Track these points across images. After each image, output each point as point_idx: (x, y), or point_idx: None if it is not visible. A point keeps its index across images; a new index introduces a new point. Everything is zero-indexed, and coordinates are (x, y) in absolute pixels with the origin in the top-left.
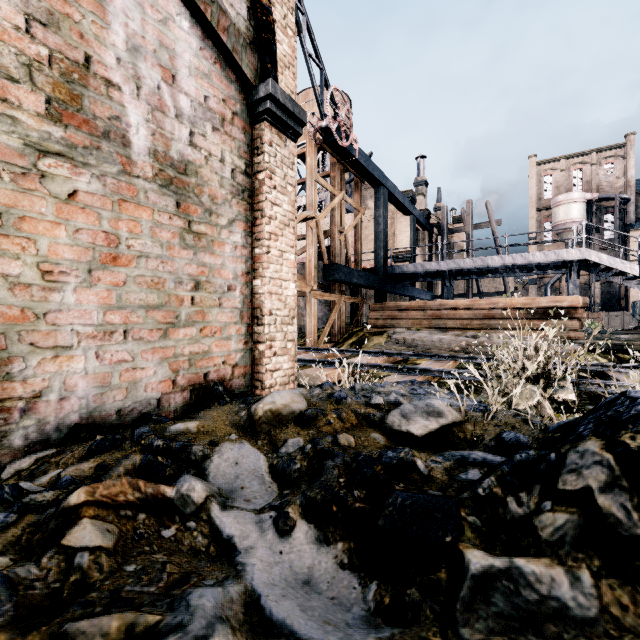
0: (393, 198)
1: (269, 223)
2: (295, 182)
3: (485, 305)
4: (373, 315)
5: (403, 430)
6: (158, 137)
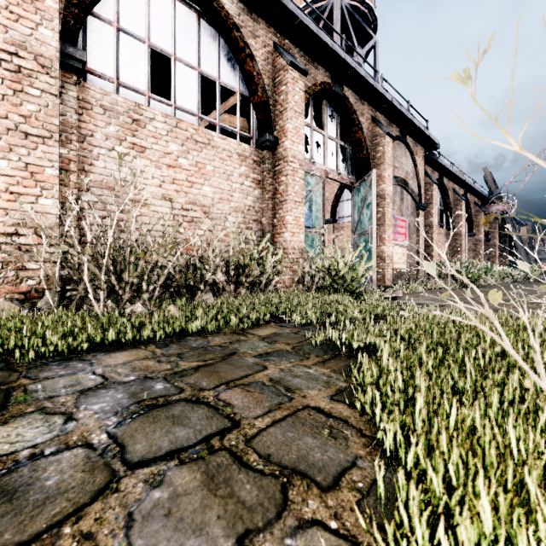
0: None
1: None
2: None
3: (539, 265)
4: None
5: None
6: None
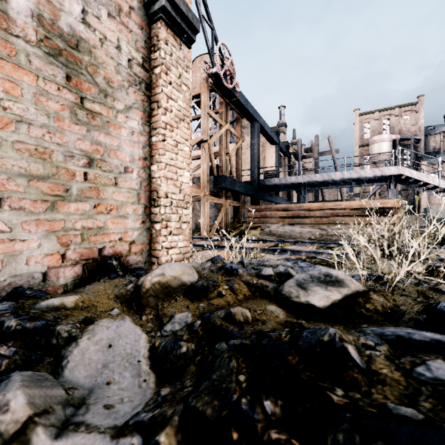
0: (264, 131)
1: (165, 114)
2: (190, 90)
3: (331, 206)
4: (250, 215)
5: (302, 301)
6: (44, 2)
